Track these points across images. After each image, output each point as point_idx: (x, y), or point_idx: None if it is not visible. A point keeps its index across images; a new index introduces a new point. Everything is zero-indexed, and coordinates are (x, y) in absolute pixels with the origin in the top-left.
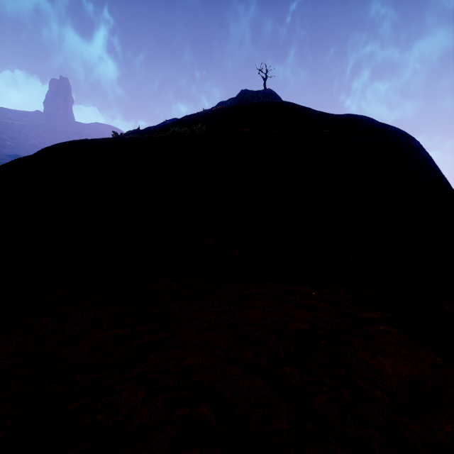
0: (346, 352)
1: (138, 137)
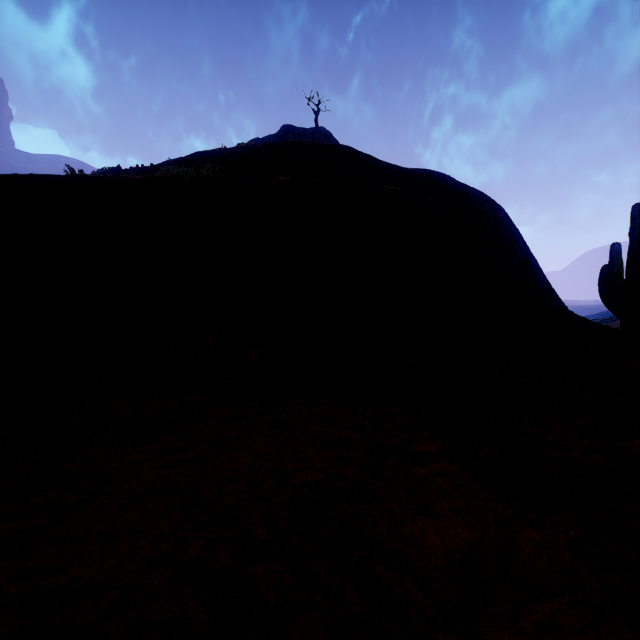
0: (374, 516)
1: (108, 177)
